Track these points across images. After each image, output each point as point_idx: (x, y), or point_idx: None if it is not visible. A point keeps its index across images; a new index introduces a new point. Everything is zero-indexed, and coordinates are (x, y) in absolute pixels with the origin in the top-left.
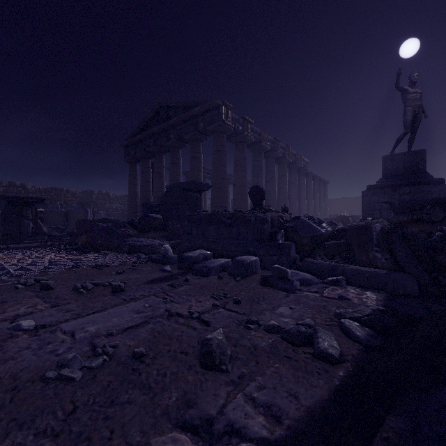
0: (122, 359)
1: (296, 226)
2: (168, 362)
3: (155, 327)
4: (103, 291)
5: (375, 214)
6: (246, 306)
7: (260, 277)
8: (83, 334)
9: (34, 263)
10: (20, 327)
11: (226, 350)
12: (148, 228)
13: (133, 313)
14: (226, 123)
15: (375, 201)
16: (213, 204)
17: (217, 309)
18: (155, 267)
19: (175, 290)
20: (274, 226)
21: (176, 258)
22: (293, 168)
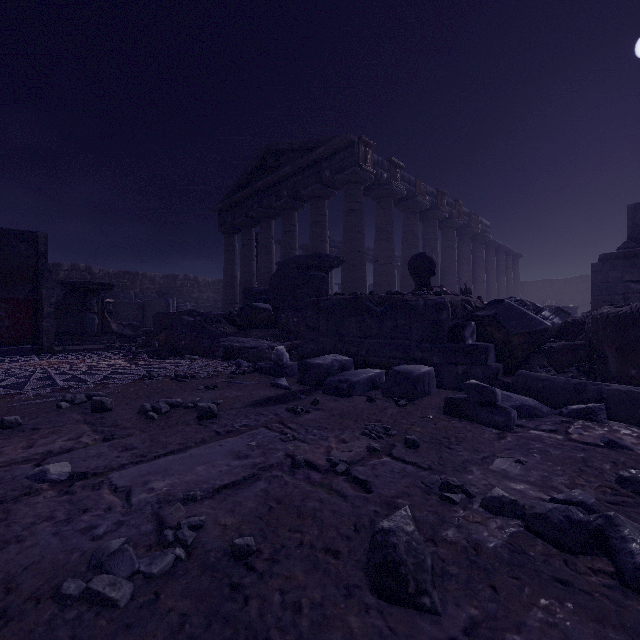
0: (212, 557)
1: (499, 316)
2: (303, 574)
3: (271, 488)
4: (184, 417)
5: (615, 302)
6: (430, 453)
7: (444, 401)
8: (146, 496)
9: (91, 371)
10: (45, 477)
11: (425, 559)
12: (251, 323)
13: (231, 459)
14: (364, 169)
15: (616, 280)
16: (344, 290)
17: (377, 458)
18: (263, 381)
19: (299, 418)
20: (456, 316)
21: (295, 368)
22: (464, 236)
